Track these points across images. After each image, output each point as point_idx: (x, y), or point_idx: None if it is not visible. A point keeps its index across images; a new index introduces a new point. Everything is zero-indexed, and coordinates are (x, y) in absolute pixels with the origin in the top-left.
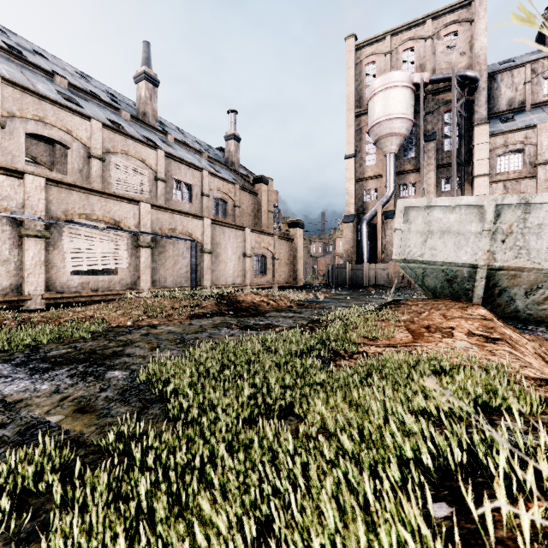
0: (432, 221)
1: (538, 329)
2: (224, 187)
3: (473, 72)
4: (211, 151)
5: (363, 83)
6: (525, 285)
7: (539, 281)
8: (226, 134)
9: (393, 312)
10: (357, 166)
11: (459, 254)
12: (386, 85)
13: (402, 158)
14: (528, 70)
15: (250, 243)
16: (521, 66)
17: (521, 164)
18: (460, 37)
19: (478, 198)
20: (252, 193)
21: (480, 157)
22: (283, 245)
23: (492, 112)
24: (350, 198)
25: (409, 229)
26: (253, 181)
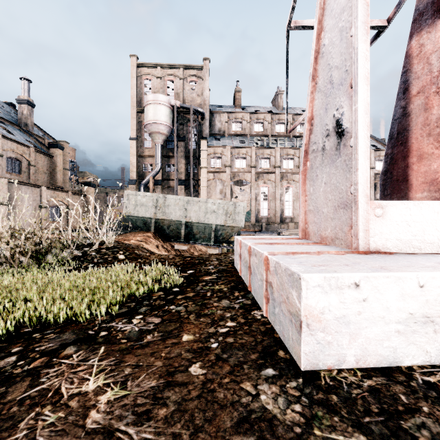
0: (138, 200)
1: (172, 240)
2: (19, 148)
3: (201, 109)
4: (0, 108)
5: (143, 91)
6: (167, 225)
7: (169, 223)
8: (19, 98)
9: (119, 236)
10: (139, 146)
11: (146, 214)
12: (155, 101)
13: (167, 148)
14: (226, 116)
15: (46, 197)
16: (224, 113)
17: (221, 165)
18: (197, 85)
19: (151, 194)
20: (47, 156)
21: (203, 157)
22: (77, 199)
23: (212, 133)
24: (134, 167)
25: (129, 203)
26: (48, 145)
